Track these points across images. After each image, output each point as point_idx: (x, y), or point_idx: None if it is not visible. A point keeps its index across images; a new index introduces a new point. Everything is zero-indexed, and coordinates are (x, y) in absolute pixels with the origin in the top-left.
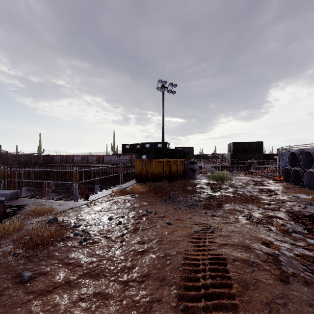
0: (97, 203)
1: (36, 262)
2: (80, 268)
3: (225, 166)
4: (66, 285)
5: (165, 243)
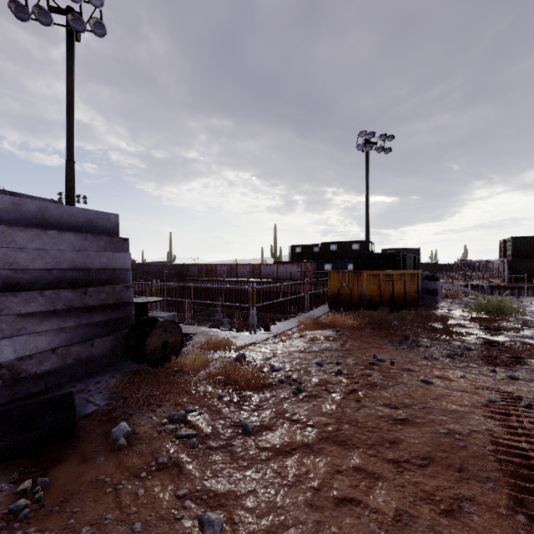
0: (286, 339)
1: (248, 411)
2: (313, 429)
3: (496, 286)
4: (307, 449)
5: (438, 412)
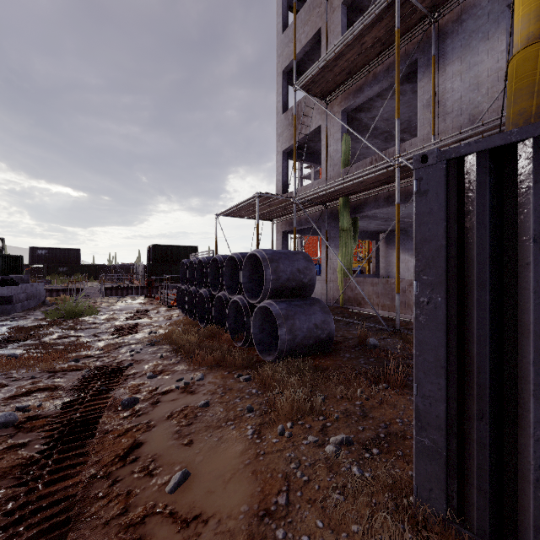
0: None
1: None
2: None
3: (136, 286)
4: None
5: None
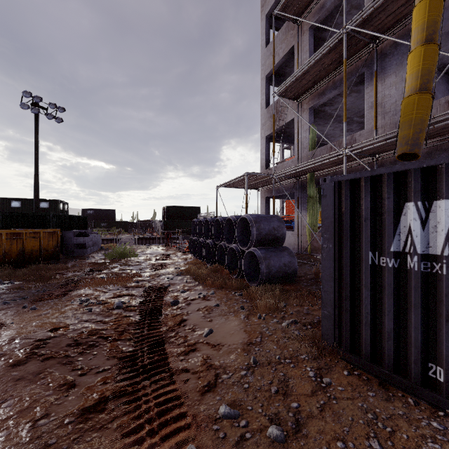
0: None
1: None
2: None
3: (155, 237)
4: None
5: None
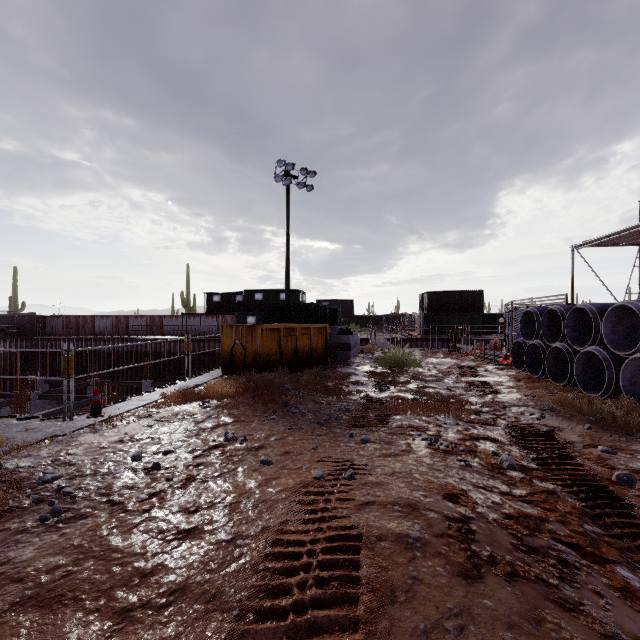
0: (119, 424)
1: None
2: (17, 586)
3: (414, 338)
4: None
5: (244, 508)
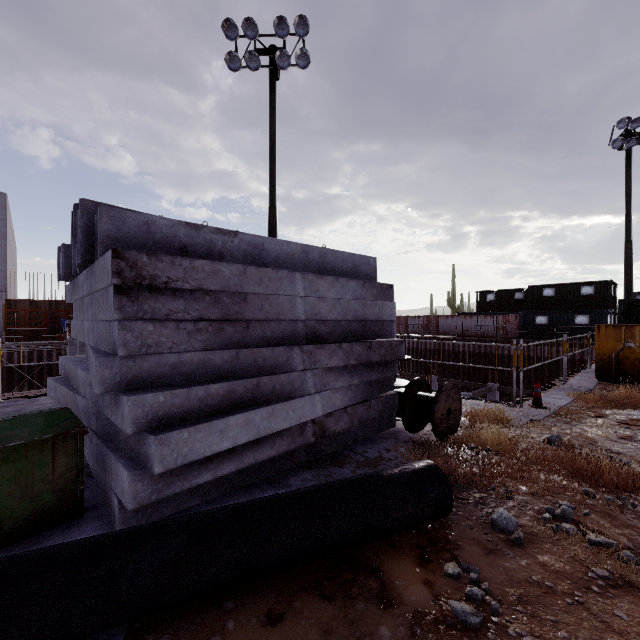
0: (577, 419)
1: None
2: None
3: None
4: None
5: None
